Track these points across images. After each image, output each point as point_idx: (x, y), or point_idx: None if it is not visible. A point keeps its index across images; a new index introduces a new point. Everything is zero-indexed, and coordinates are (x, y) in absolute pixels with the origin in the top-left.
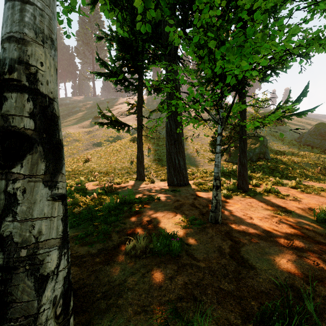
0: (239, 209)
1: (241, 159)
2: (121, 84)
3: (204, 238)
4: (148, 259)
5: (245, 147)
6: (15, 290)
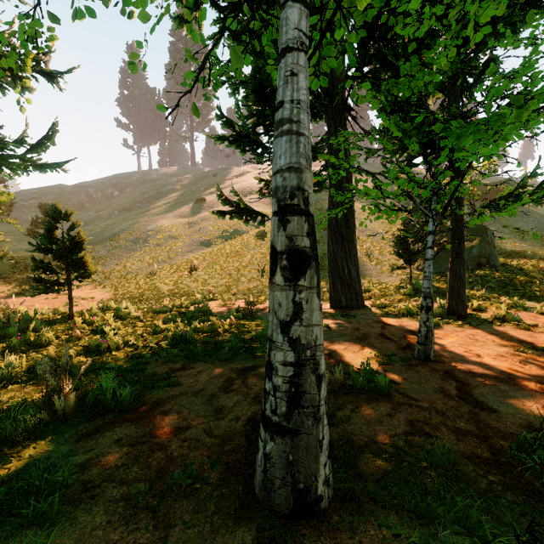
0: (456, 343)
1: (455, 267)
2: (252, 151)
3: (415, 377)
4: (350, 396)
5: (462, 248)
6: (305, 383)
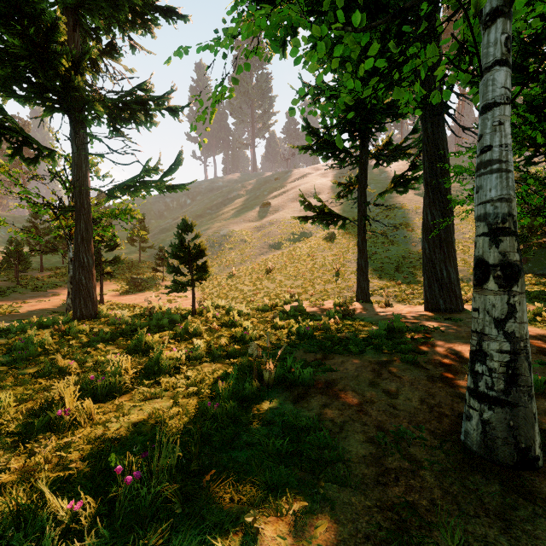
0: None
1: None
2: (335, 157)
3: None
4: None
5: None
6: (520, 367)
